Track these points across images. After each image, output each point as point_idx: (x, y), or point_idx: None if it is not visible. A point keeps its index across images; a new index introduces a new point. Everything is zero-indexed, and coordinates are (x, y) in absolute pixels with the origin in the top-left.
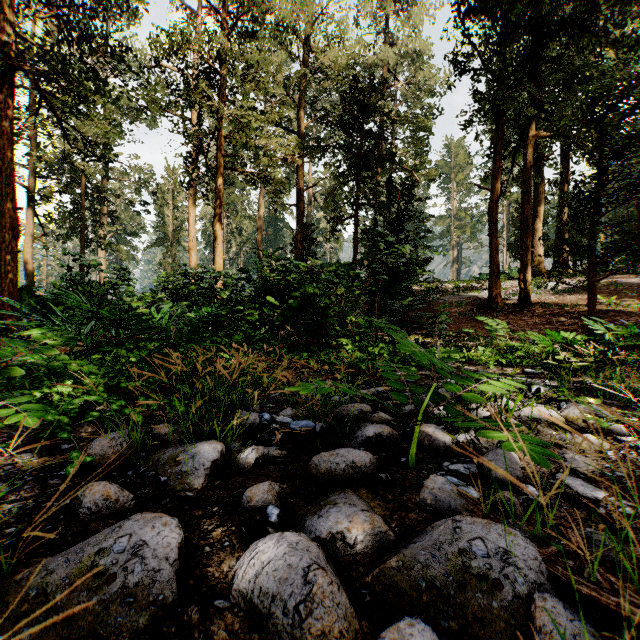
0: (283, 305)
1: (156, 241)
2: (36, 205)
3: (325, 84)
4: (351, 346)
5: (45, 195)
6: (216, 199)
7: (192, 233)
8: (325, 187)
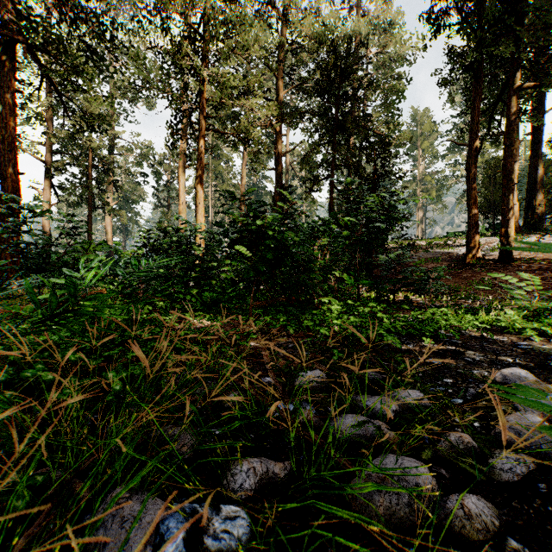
0: (256, 257)
1: (154, 207)
2: (50, 176)
3: (302, 55)
4: (337, 306)
5: (57, 167)
6: (198, 160)
7: (182, 198)
8: (301, 156)
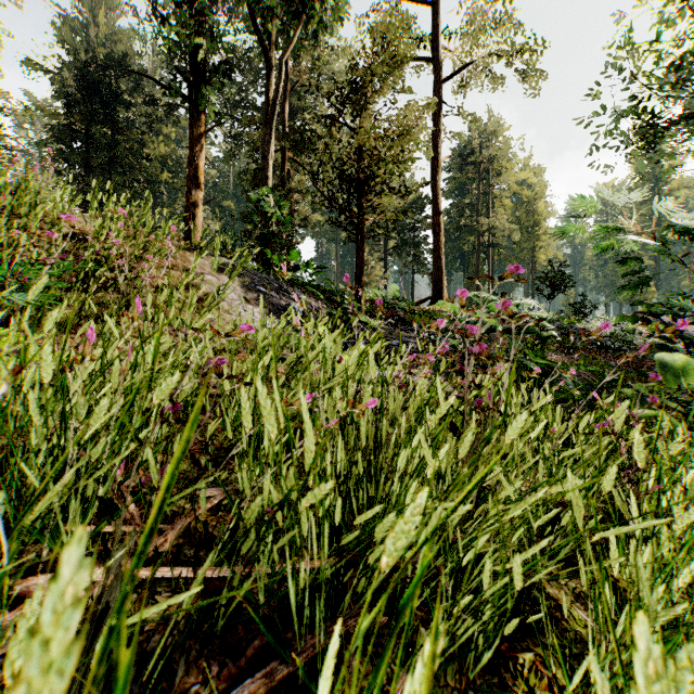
0: None
1: None
2: None
3: None
4: None
5: None
6: None
7: None
8: None
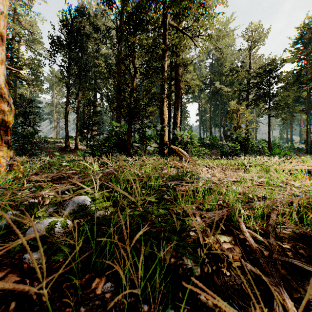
0: None
1: None
2: None
3: None
4: None
5: None
6: None
7: None
8: None
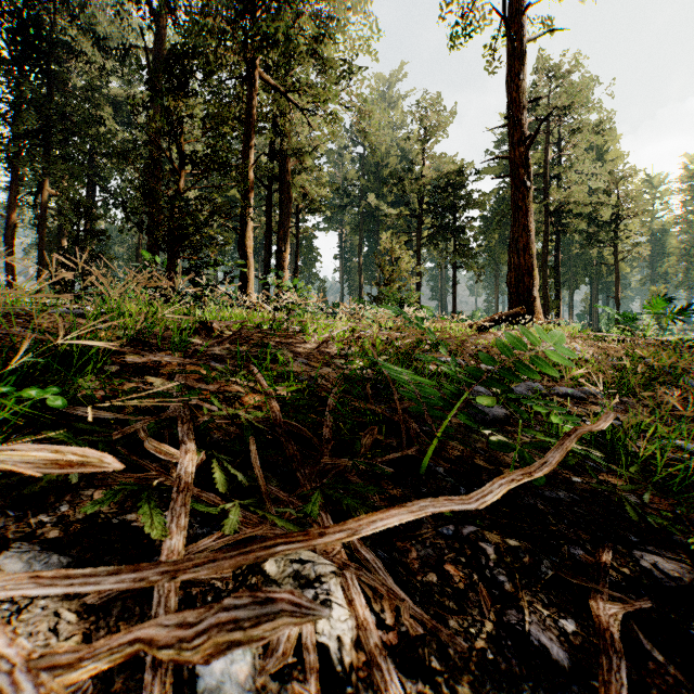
0: None
1: None
2: None
3: None
4: None
5: None
6: None
7: None
8: None
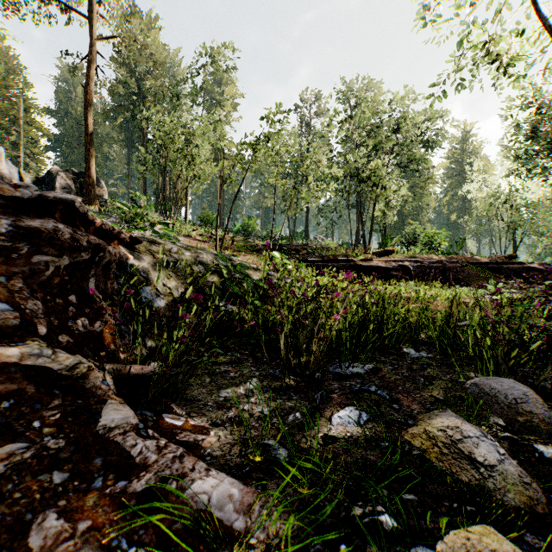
0: None
1: None
2: None
3: None
4: None
5: None
6: None
7: None
8: None
